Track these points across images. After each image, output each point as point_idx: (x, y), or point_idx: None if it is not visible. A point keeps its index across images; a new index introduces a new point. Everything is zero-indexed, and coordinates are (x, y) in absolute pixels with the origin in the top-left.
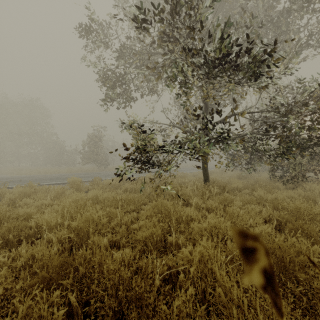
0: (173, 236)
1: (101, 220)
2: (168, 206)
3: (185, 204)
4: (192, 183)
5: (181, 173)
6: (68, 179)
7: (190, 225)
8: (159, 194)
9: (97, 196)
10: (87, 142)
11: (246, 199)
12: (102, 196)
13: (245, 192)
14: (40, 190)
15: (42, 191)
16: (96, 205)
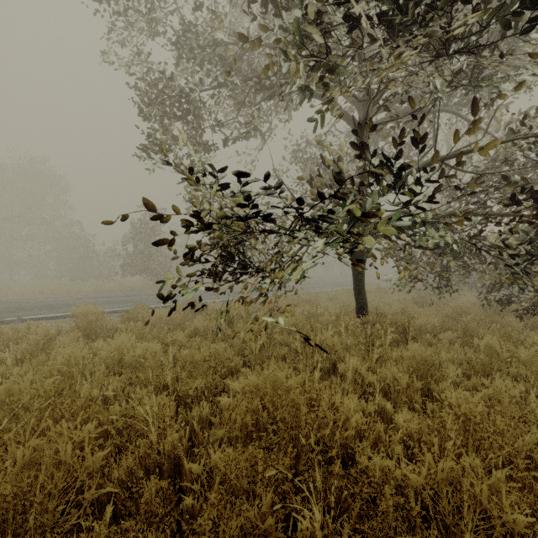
0: (316, 527)
1: (109, 432)
2: (293, 397)
3: (325, 369)
4: (334, 317)
5: (306, 294)
6: (74, 310)
7: (359, 459)
8: (266, 346)
9: (122, 353)
10: (132, 237)
11: (463, 359)
12: (132, 354)
13: (446, 337)
14: (4, 336)
15: (5, 339)
16: (112, 378)
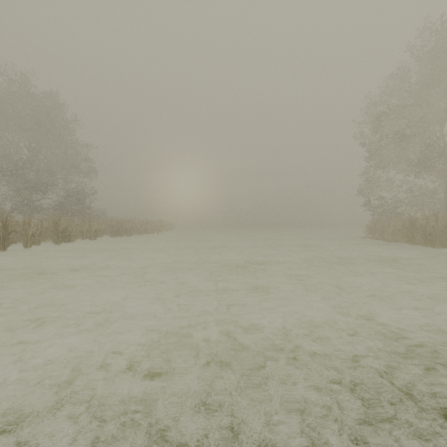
0: None
1: None
2: None
3: None
4: None
5: None
6: None
7: None
8: None
9: None
10: None
11: None
12: None
13: None
14: None
15: None
16: None
